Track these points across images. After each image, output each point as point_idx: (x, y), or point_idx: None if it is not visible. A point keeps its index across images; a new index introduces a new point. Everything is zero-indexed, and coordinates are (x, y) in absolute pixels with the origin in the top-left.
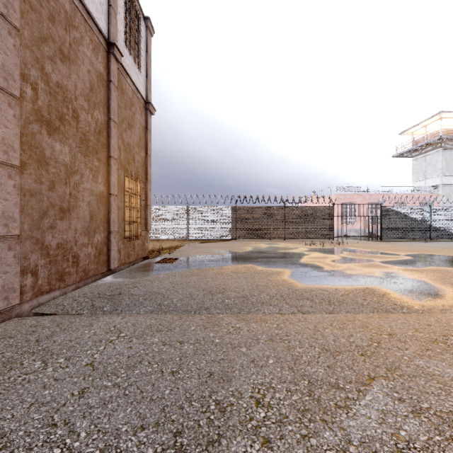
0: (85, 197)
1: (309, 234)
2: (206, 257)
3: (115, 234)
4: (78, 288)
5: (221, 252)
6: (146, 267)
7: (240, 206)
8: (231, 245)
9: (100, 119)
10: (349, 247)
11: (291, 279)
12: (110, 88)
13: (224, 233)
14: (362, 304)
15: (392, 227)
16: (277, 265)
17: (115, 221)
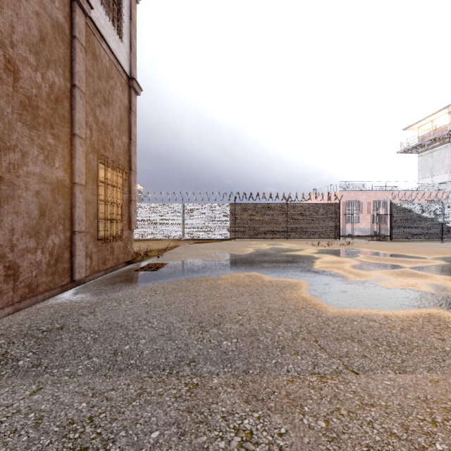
0: (30, 184)
1: (313, 234)
2: (200, 262)
3: (81, 235)
4: (17, 310)
5: (219, 254)
6: (123, 277)
7: (239, 203)
8: (230, 245)
9: (58, 84)
10: (361, 248)
11: (314, 298)
12: (74, 45)
13: (222, 233)
14: (443, 349)
15: (402, 226)
16: (288, 273)
17: (82, 219)
